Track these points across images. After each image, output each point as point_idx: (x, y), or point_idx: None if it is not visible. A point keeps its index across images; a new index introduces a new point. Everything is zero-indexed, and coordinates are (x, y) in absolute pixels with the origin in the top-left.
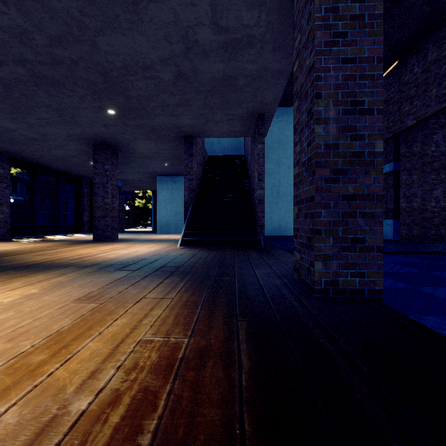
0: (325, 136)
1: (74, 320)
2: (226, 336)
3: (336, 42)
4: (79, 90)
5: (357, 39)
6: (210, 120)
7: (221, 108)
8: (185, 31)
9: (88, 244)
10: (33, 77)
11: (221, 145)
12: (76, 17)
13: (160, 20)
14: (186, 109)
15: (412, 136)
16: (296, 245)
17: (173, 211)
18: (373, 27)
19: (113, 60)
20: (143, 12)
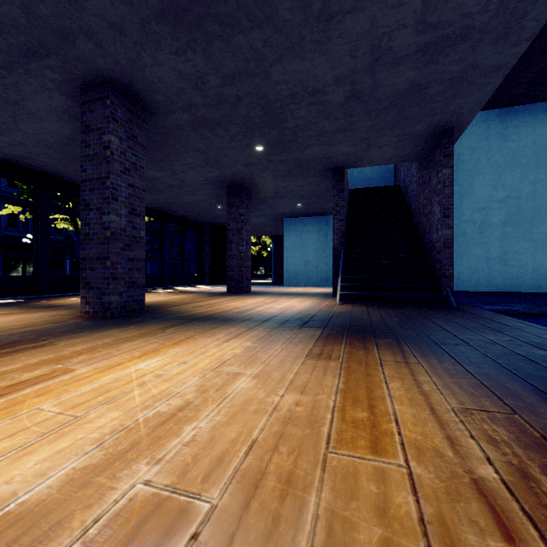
0: None
1: (337, 378)
2: None
3: None
4: (233, 128)
5: None
6: (372, 145)
7: (392, 127)
8: (378, 39)
9: (228, 297)
10: (193, 122)
11: (364, 175)
12: (257, 50)
13: (351, 33)
14: (346, 134)
15: None
16: None
17: (303, 259)
18: None
19: (280, 90)
20: (334, 28)
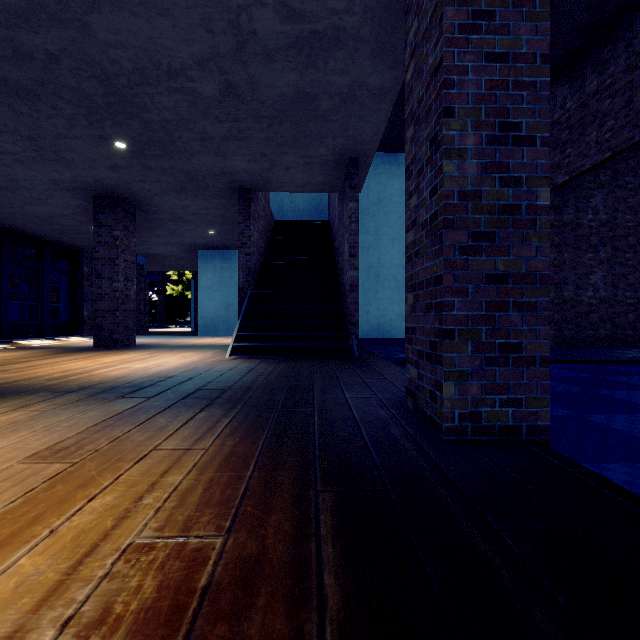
0: (460, 179)
1: (9, 502)
2: (295, 529)
3: (477, 27)
4: (64, 106)
5: (509, 23)
6: (277, 165)
7: (293, 145)
8: (234, 13)
9: (84, 354)
10: None
11: (295, 206)
12: None
13: None
14: (240, 144)
15: (562, 198)
16: (411, 355)
17: (223, 302)
18: (534, 6)
19: (118, 58)
20: None
